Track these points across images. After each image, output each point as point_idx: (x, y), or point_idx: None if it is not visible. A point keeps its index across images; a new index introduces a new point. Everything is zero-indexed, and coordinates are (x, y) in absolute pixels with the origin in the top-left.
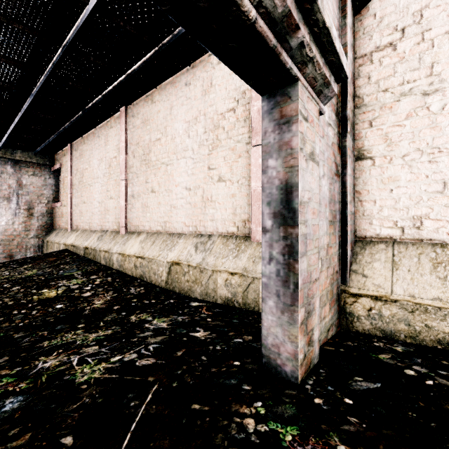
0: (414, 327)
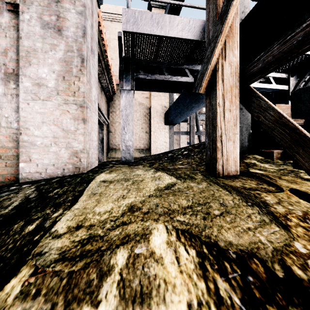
0: None
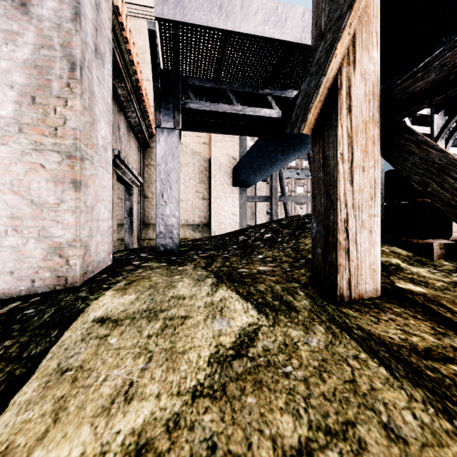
0: None
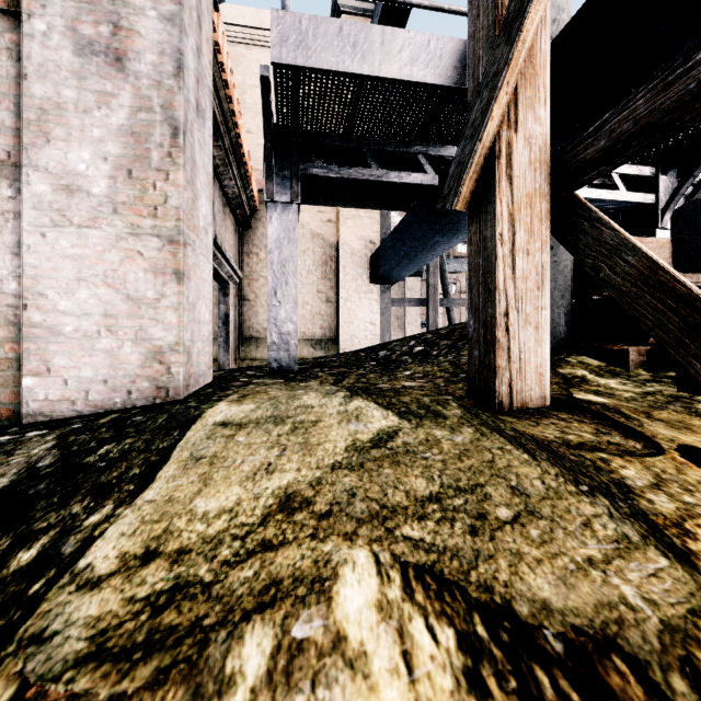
0: None
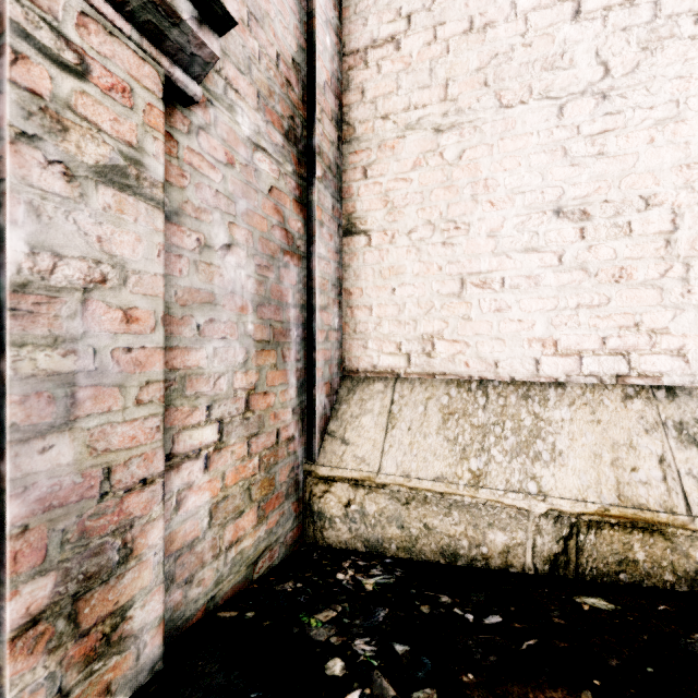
0: (410, 531)
